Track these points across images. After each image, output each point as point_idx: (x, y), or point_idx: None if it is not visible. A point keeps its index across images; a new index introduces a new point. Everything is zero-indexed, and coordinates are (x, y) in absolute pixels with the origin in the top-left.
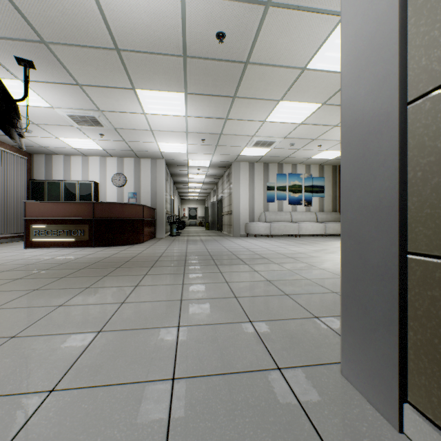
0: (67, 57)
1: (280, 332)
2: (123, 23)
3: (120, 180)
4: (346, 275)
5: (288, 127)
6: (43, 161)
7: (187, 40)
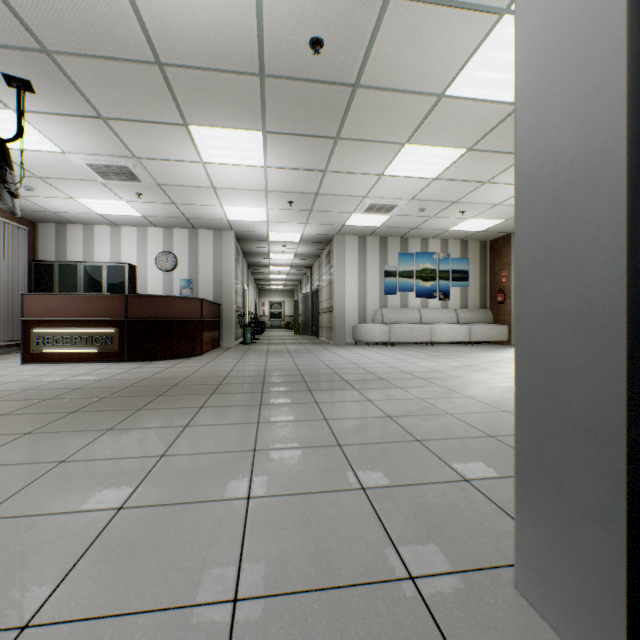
0: (82, 75)
1: (410, 508)
2: (167, 21)
3: (168, 262)
4: (525, 426)
5: (416, 183)
6: (53, 233)
7: (266, 51)
